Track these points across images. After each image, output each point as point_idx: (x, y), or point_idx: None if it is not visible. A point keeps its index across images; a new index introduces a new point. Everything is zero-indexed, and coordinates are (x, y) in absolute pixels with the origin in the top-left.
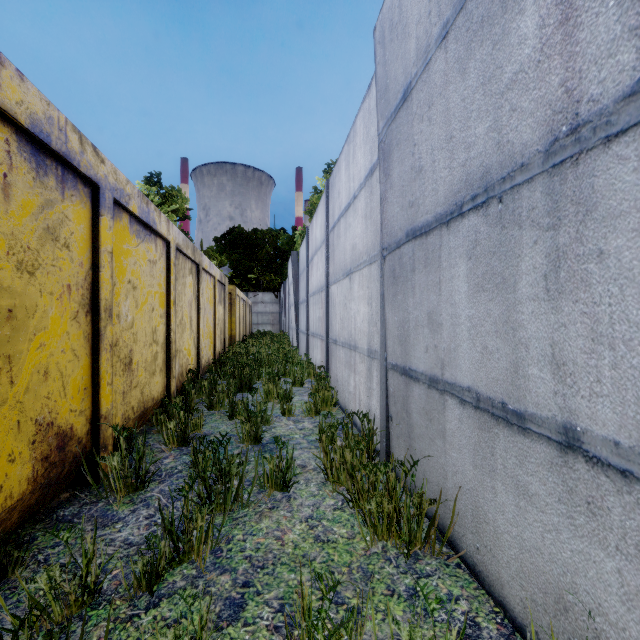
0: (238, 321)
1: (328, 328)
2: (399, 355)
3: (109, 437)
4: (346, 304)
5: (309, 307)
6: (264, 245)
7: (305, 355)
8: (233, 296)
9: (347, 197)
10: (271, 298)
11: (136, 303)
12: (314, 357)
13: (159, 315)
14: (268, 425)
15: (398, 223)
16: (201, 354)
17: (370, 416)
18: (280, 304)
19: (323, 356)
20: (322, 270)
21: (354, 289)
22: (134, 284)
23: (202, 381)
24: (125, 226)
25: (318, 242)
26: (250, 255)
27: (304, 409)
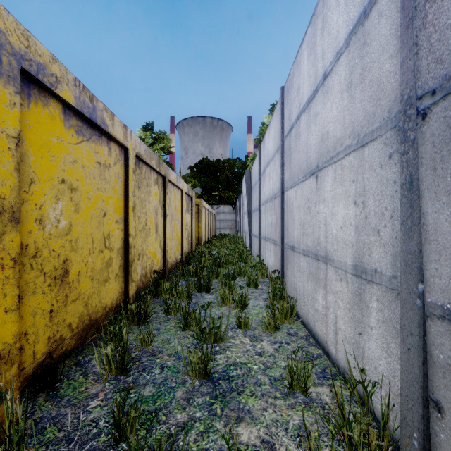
0: (204, 226)
1: (283, 233)
2: None
3: (11, 380)
4: (310, 207)
5: (261, 214)
6: (224, 170)
7: (257, 256)
8: (200, 207)
9: (311, 85)
10: (229, 209)
11: (76, 207)
12: (266, 259)
13: (114, 220)
14: (222, 343)
15: None
16: (167, 255)
17: (361, 361)
18: (236, 214)
19: (276, 260)
20: (275, 178)
21: (324, 188)
22: (72, 185)
23: (164, 282)
24: (55, 115)
25: (270, 154)
26: (214, 178)
27: (260, 319)
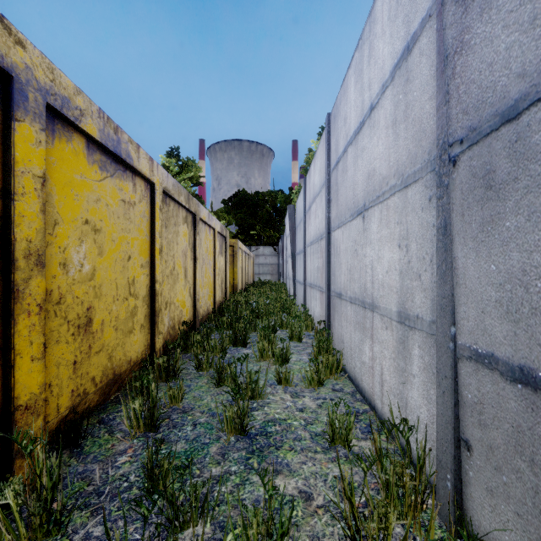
0: (240, 271)
1: (329, 279)
2: (504, 340)
3: (36, 432)
4: (357, 250)
5: (306, 257)
6: (264, 205)
7: (302, 306)
8: (235, 248)
9: (358, 116)
10: (270, 251)
11: (99, 249)
12: (312, 309)
13: (139, 265)
14: (260, 399)
15: (512, 67)
16: (198, 304)
17: (405, 412)
18: (278, 256)
19: (323, 309)
20: (321, 216)
21: (371, 229)
22: (96, 226)
23: (195, 334)
24: (78, 151)
25: (316, 188)
26: (252, 214)
27: (303, 375)
